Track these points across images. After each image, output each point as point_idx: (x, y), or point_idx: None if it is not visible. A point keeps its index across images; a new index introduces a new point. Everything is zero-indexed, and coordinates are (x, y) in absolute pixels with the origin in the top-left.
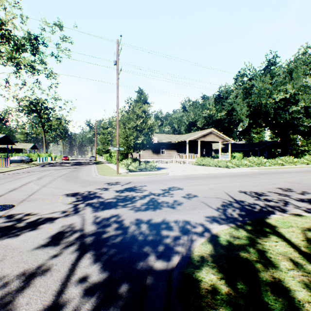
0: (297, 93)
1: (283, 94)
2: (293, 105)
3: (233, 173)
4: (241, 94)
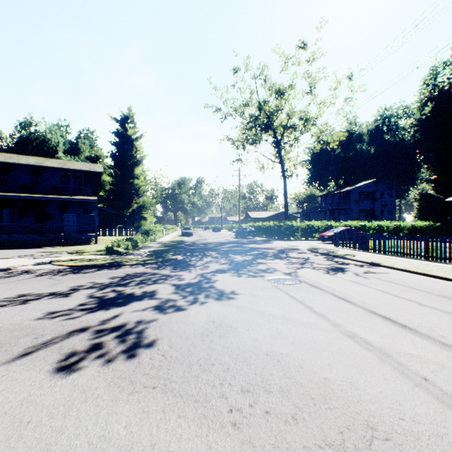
0: None
1: None
2: None
3: None
4: None
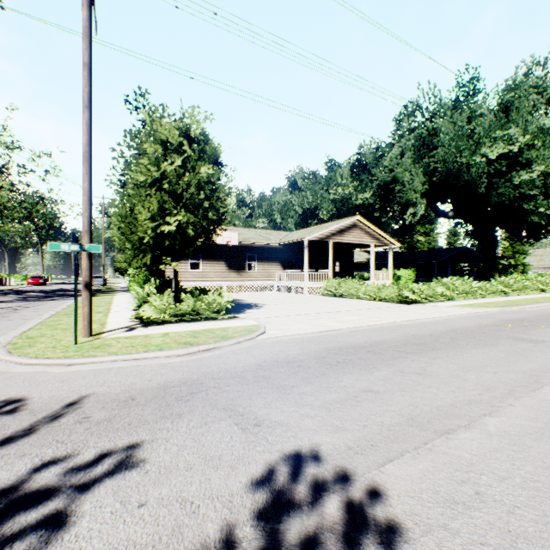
0: (533, 144)
1: (504, 144)
2: (522, 169)
3: (444, 321)
4: (412, 148)
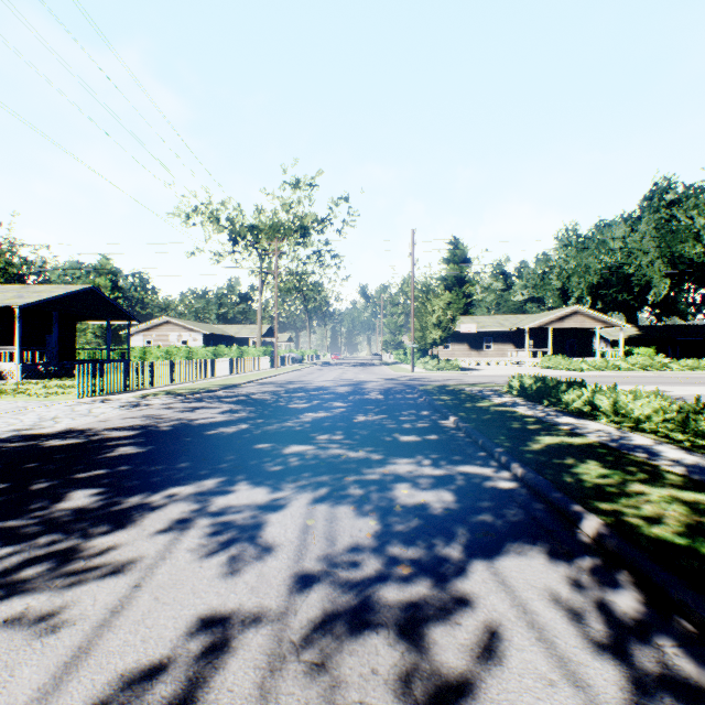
0: None
1: None
2: None
3: (562, 375)
4: (653, 232)
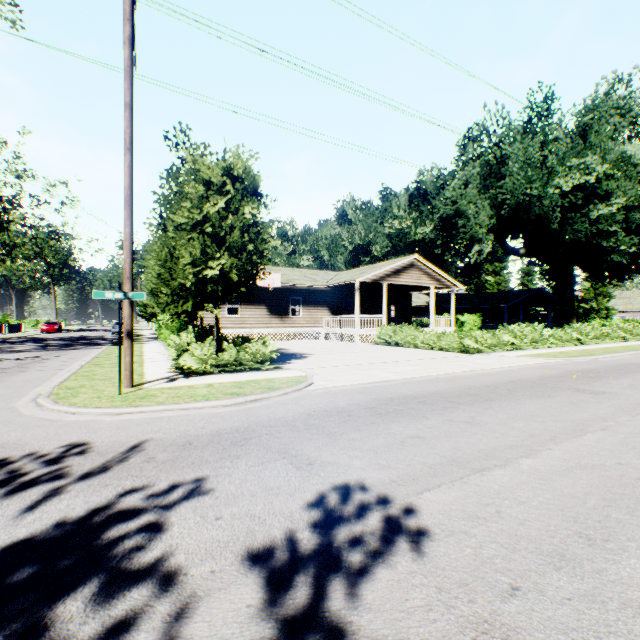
0: (612, 174)
1: (580, 174)
2: (600, 202)
3: (505, 372)
4: (478, 177)
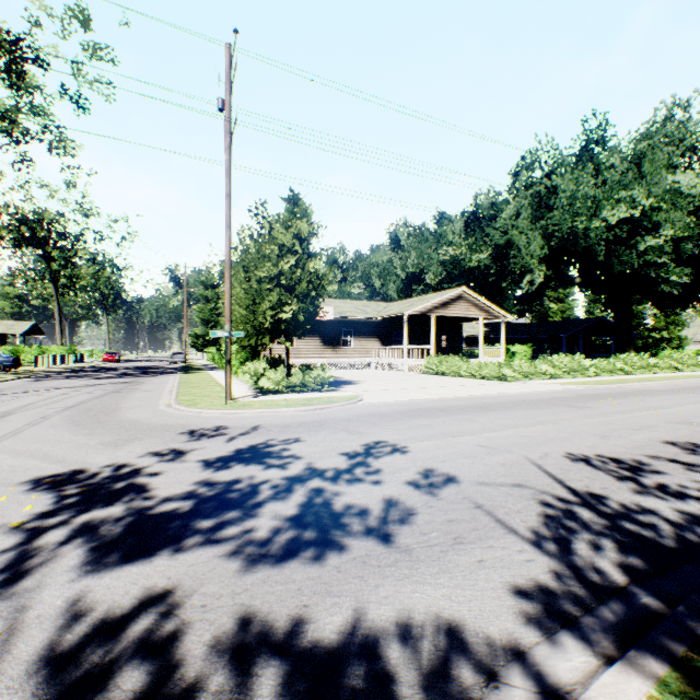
0: (658, 207)
1: (626, 207)
2: (649, 234)
3: (524, 395)
4: (529, 208)
